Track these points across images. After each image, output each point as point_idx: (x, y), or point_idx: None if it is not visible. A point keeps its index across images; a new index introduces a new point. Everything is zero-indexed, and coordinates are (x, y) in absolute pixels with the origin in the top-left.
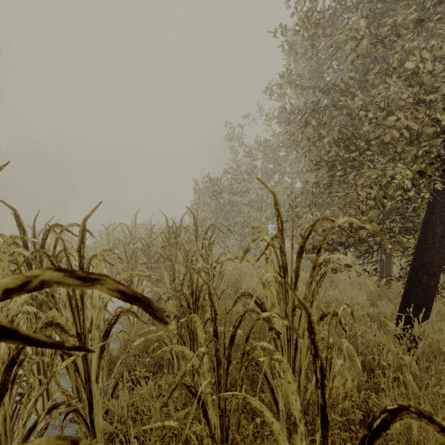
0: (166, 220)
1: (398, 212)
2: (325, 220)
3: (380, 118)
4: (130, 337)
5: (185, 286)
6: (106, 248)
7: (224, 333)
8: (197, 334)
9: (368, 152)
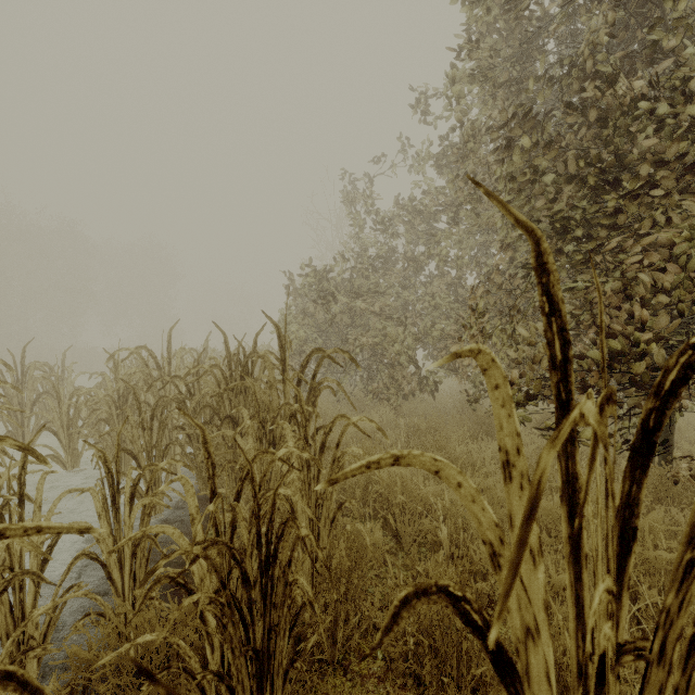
0: (225, 341)
1: None
2: None
3: (683, 117)
4: (90, 654)
5: (240, 517)
6: None
7: None
8: (272, 659)
9: (653, 193)
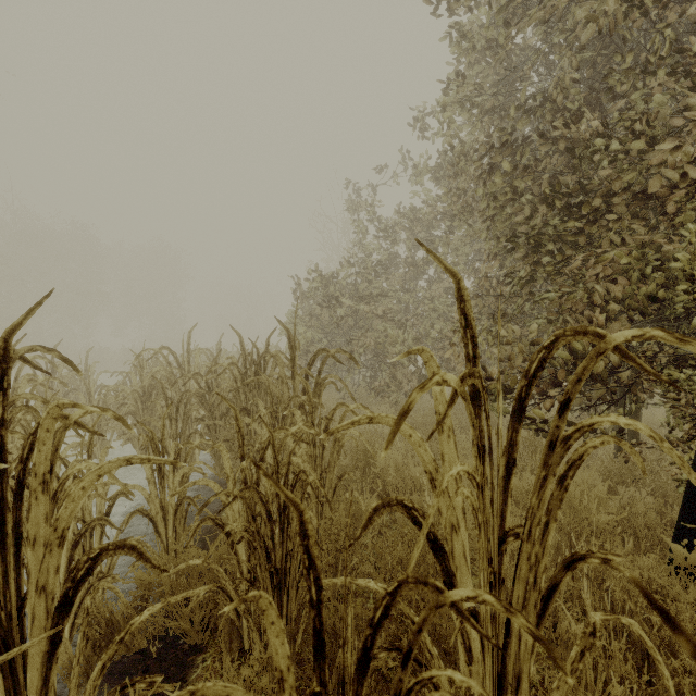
0: (240, 342)
1: (662, 326)
2: (581, 335)
3: (632, 152)
4: (152, 578)
5: None
6: (63, 401)
7: (344, 639)
8: (288, 576)
9: (608, 216)
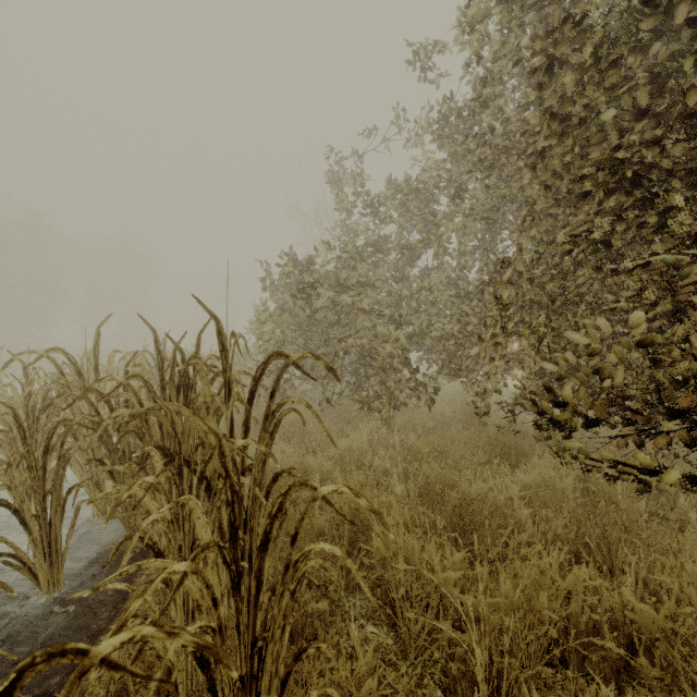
0: (155, 341)
1: None
2: None
3: None
4: None
5: None
6: None
7: None
8: None
9: None
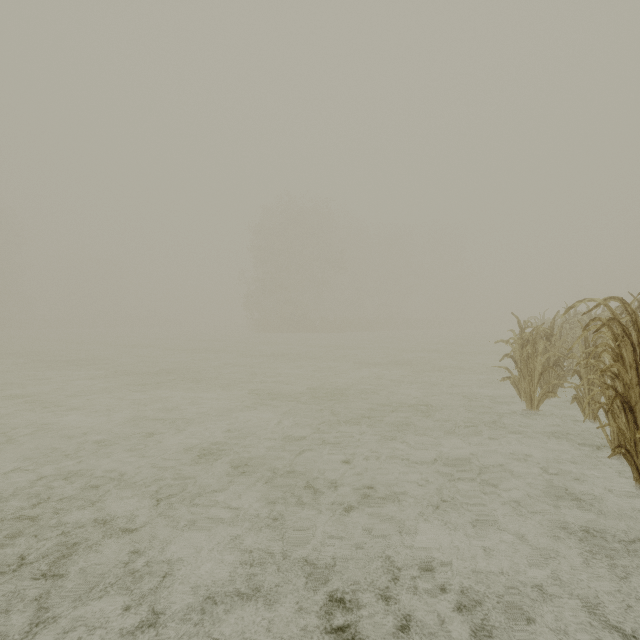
0: None
1: None
2: None
3: None
4: None
5: None
6: None
7: None
8: None
9: None
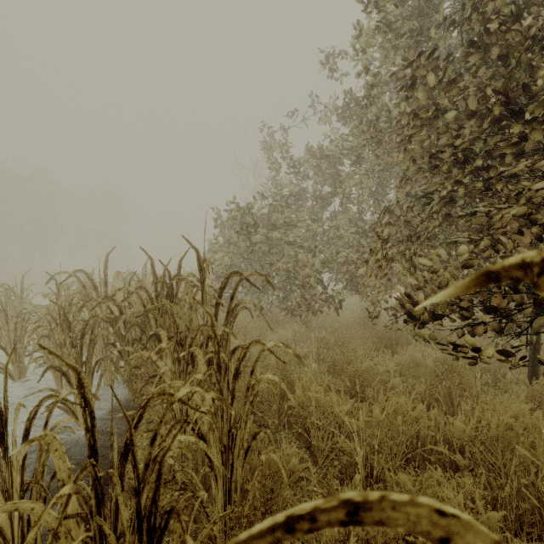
0: (151, 265)
1: None
2: None
3: None
4: None
5: (117, 490)
6: None
7: None
8: None
9: None
